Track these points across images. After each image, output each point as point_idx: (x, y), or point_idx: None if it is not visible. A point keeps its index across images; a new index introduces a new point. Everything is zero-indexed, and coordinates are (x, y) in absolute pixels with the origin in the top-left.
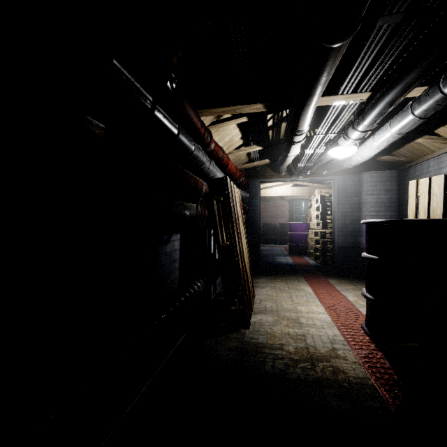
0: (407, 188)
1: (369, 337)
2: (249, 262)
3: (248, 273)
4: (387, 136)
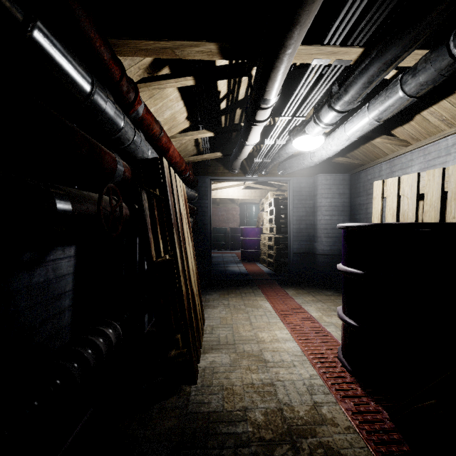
0: (358, 192)
1: (350, 374)
2: (197, 279)
3: (195, 295)
4: (363, 123)
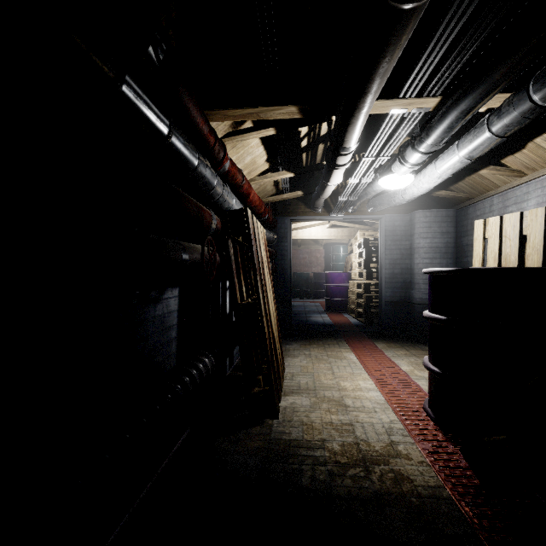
0: (466, 231)
1: (434, 422)
2: (278, 325)
3: (276, 340)
4: (453, 161)
